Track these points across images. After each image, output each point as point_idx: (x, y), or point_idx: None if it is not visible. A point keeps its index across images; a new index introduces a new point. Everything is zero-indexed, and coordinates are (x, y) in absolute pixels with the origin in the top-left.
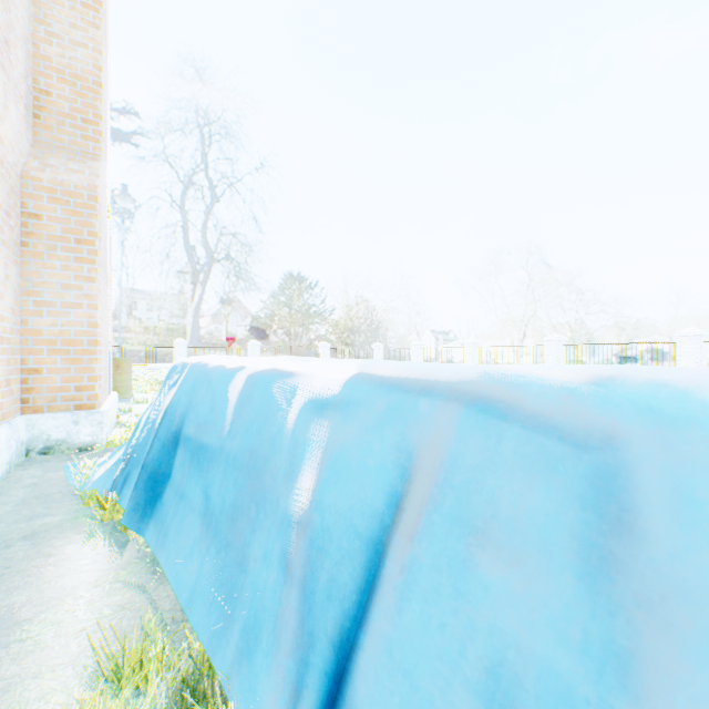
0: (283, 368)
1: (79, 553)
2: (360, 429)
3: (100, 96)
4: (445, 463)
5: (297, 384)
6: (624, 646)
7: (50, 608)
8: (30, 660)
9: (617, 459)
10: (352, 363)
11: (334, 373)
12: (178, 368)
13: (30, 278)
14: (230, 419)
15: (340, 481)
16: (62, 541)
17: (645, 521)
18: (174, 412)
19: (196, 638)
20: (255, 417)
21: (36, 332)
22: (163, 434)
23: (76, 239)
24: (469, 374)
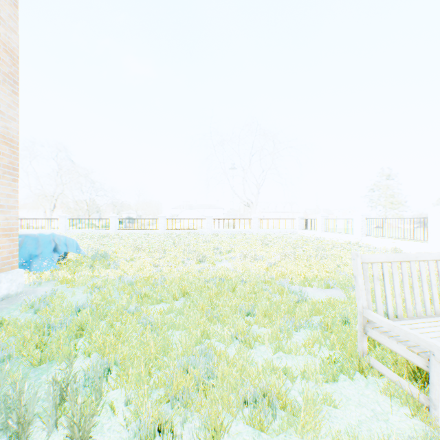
0: None
1: None
2: None
3: None
4: (25, 240)
5: None
6: (38, 247)
7: None
8: None
9: (39, 238)
10: None
11: None
12: None
13: None
14: None
15: None
16: None
17: (40, 241)
18: None
19: None
20: None
21: None
22: None
23: None
24: (27, 233)
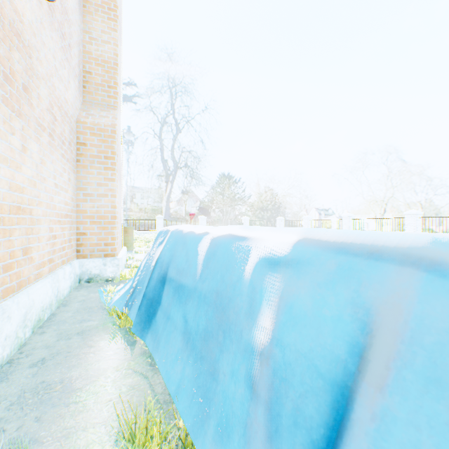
0: (237, 234)
1: (107, 346)
2: (312, 284)
3: (117, 72)
4: (410, 322)
5: (251, 246)
6: None
7: (91, 382)
8: (80, 417)
9: None
10: (295, 231)
11: (280, 238)
12: (163, 233)
13: (81, 180)
14: (200, 268)
15: (297, 325)
16: (98, 337)
17: None
18: (162, 261)
19: (179, 417)
20: (218, 268)
21: (84, 211)
22: (155, 275)
23: (105, 156)
24: (418, 241)
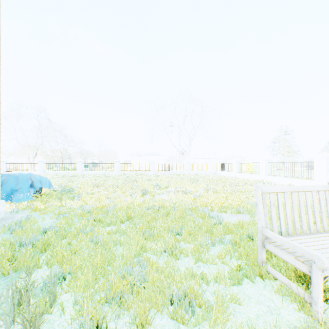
0: None
1: None
2: None
3: None
4: (8, 178)
5: None
6: (18, 184)
7: None
8: None
9: (19, 177)
10: None
11: None
12: None
13: None
14: None
15: None
16: None
17: (20, 179)
18: None
19: None
20: None
21: None
22: None
23: None
24: (9, 173)
